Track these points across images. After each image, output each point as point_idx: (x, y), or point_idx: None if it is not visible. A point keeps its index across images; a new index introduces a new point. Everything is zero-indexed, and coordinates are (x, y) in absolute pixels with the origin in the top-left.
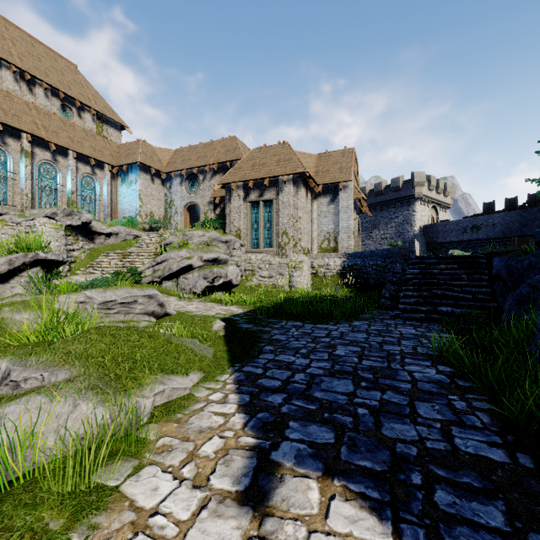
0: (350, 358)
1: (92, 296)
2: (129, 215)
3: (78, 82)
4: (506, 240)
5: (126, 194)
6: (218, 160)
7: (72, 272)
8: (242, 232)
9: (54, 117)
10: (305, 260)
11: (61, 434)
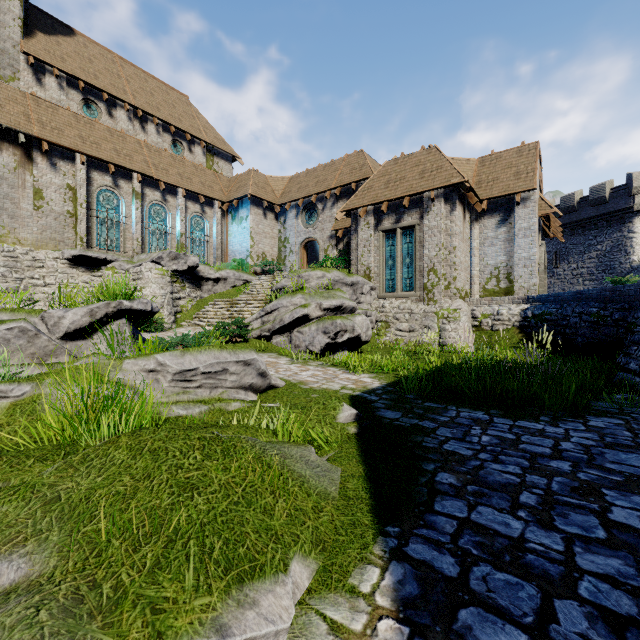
0: None
1: (164, 362)
2: (239, 257)
3: (189, 114)
4: None
5: (237, 233)
6: (341, 183)
7: (177, 323)
8: (372, 271)
9: (164, 154)
10: (463, 307)
11: None
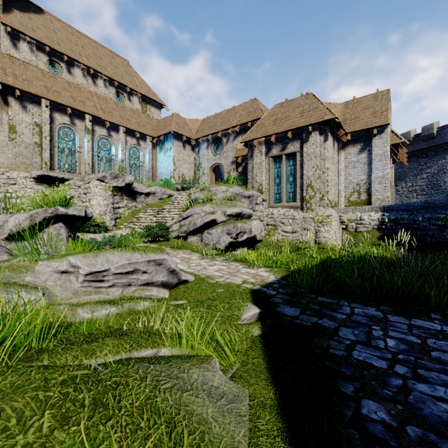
0: None
1: (76, 264)
2: (165, 178)
3: (128, 73)
4: None
5: (163, 160)
6: (240, 122)
7: (117, 226)
8: (264, 187)
9: (110, 101)
10: (334, 214)
11: None
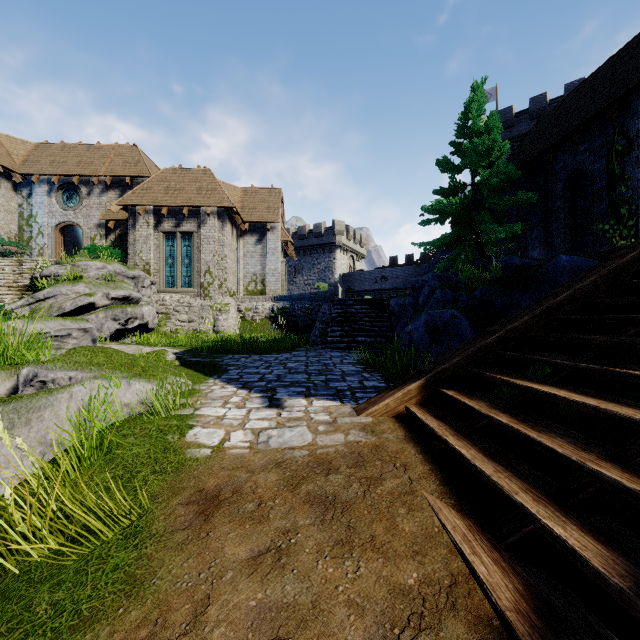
0: (300, 367)
1: (19, 327)
2: None
3: None
4: (406, 290)
5: None
6: (113, 172)
7: None
8: (152, 267)
9: None
10: (232, 302)
11: (125, 402)
